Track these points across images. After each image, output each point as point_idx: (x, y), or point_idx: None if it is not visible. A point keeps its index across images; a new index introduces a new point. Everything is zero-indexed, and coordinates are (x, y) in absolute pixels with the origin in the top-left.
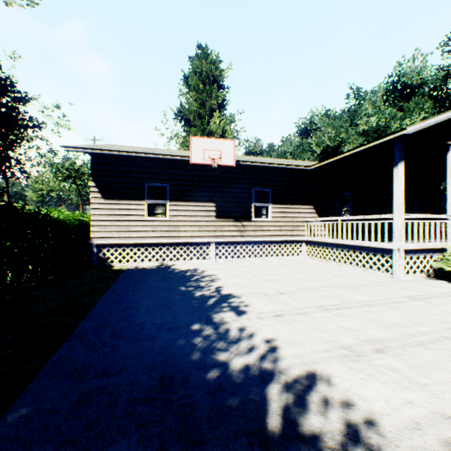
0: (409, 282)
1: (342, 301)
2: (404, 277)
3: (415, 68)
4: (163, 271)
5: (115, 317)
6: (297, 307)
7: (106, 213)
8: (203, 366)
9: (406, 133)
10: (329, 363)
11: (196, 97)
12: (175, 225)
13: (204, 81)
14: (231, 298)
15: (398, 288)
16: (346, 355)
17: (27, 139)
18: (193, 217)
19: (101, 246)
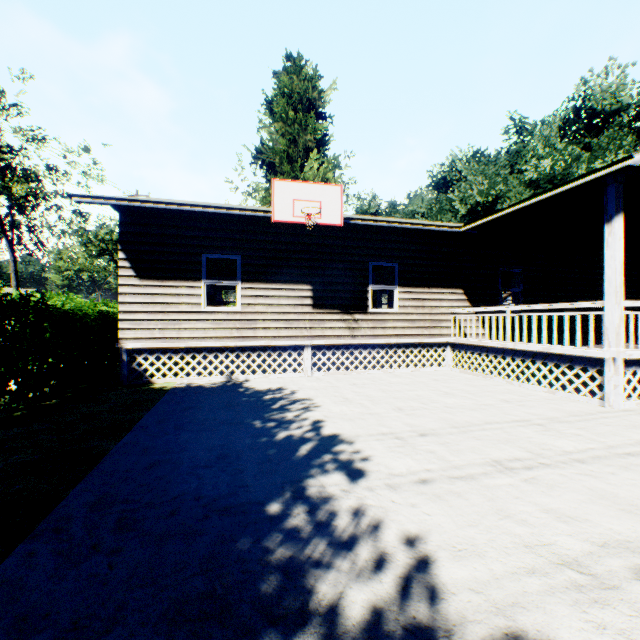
0: (634, 414)
1: (531, 452)
2: (623, 405)
3: (608, 87)
4: (230, 392)
5: (133, 482)
6: (454, 464)
7: (142, 301)
8: (283, 613)
9: (633, 164)
10: (549, 611)
11: (284, 130)
12: (249, 320)
13: (295, 107)
14: (338, 443)
15: (620, 426)
16: (578, 586)
17: (43, 197)
18: (277, 307)
19: (135, 352)
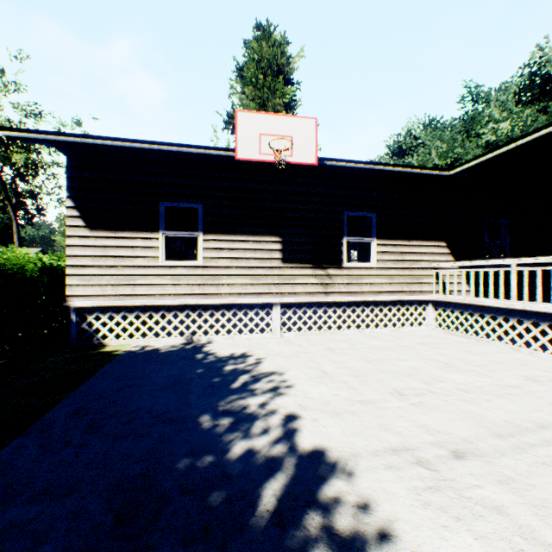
0: None
1: None
2: None
3: None
4: (185, 360)
5: None
6: None
7: (92, 254)
8: None
9: None
10: None
11: (254, 94)
12: (211, 275)
13: (264, 73)
14: (326, 477)
15: None
16: None
17: (41, 166)
18: (243, 261)
19: (85, 311)
